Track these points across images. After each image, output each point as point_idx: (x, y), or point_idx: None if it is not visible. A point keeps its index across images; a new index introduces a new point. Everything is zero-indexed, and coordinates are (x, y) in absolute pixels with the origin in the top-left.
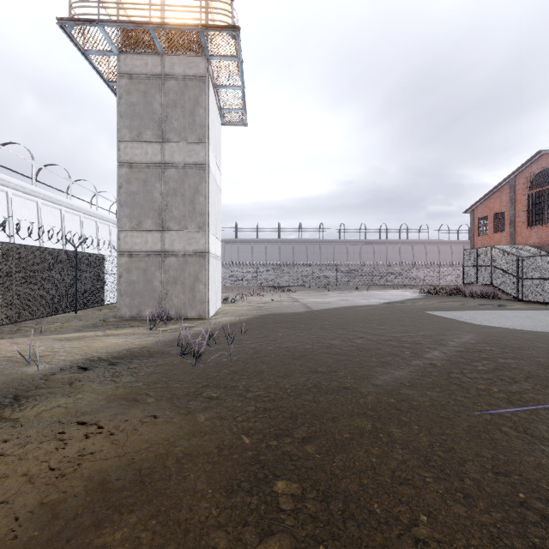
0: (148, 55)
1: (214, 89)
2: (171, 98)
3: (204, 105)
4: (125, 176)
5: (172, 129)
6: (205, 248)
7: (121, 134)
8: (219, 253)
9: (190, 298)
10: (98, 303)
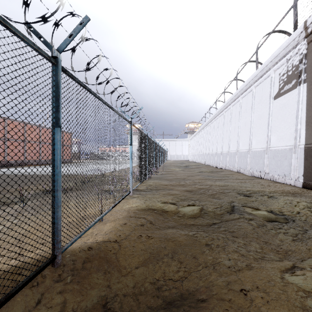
0: None
1: None
2: None
3: None
4: None
5: None
6: None
7: None
8: None
9: None
10: None
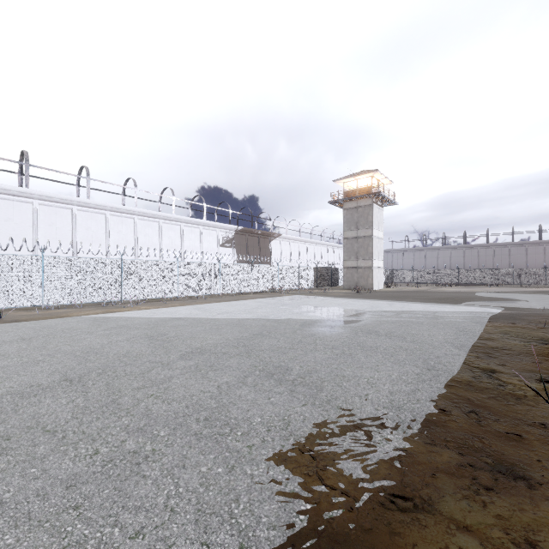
0: (352, 201)
1: (376, 203)
2: (360, 214)
3: (371, 215)
4: (345, 242)
5: (360, 225)
6: (371, 265)
7: (344, 229)
8: (381, 266)
9: (366, 283)
10: (337, 285)
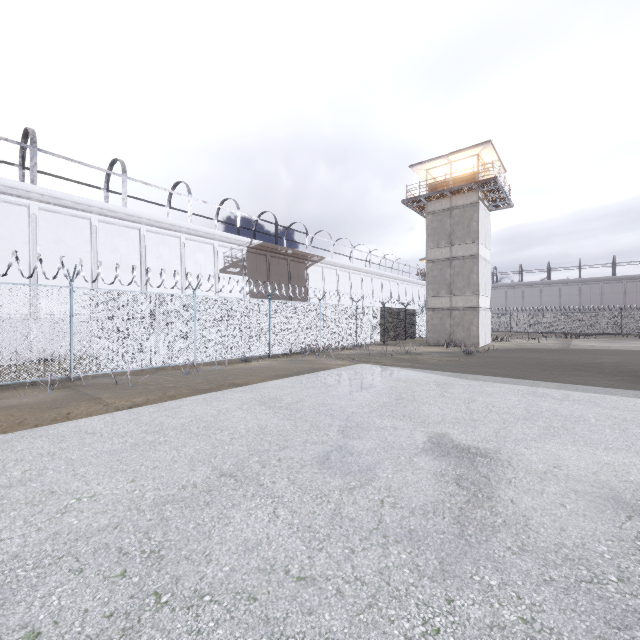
0: (443, 199)
1: (483, 202)
2: (455, 220)
3: (476, 220)
4: (430, 267)
5: (456, 238)
6: (476, 305)
7: (428, 245)
8: (488, 306)
9: (467, 335)
10: (413, 336)
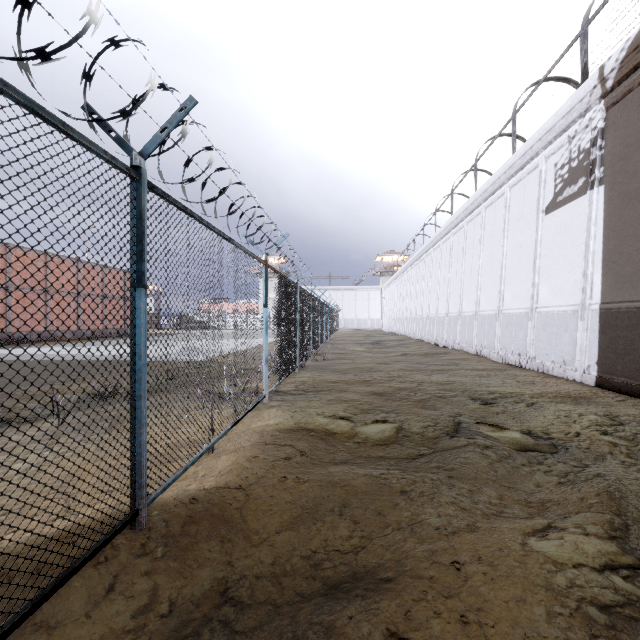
0: None
1: None
2: None
3: None
4: None
5: None
6: None
7: None
8: None
9: None
10: None
